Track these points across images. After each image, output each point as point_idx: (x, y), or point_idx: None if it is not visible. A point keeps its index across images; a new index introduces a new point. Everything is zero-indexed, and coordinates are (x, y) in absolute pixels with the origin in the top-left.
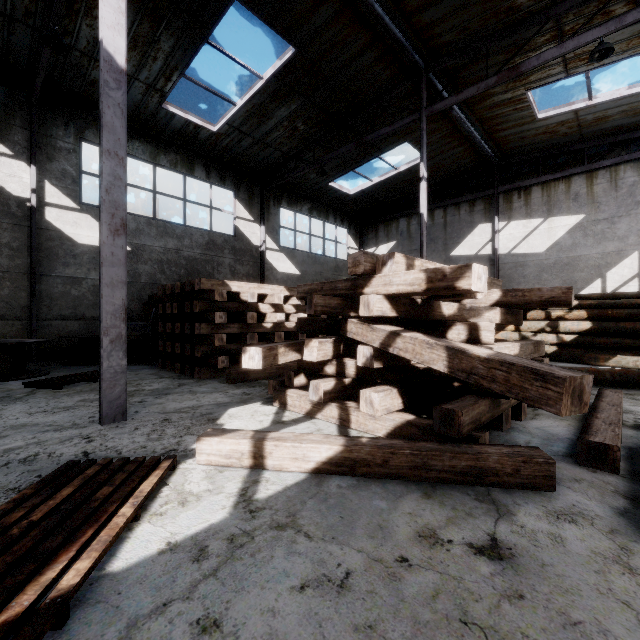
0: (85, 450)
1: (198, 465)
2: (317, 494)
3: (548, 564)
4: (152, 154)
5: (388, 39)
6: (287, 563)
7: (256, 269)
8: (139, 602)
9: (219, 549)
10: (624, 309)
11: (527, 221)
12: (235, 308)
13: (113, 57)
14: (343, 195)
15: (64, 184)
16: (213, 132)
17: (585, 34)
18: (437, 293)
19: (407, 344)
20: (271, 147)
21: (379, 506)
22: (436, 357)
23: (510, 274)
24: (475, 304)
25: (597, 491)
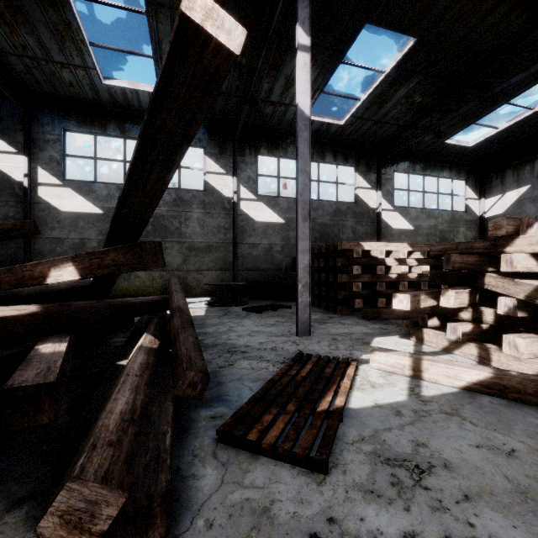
0: (298, 349)
1: (371, 368)
2: (472, 402)
3: None
4: None
5: None
6: (461, 432)
7: (373, 228)
8: (374, 424)
9: (409, 414)
10: None
11: None
12: (366, 262)
13: (303, 111)
14: (460, 149)
15: (249, 185)
16: (340, 125)
17: None
18: None
19: None
20: (388, 124)
21: (534, 422)
22: None
23: None
24: None
25: None
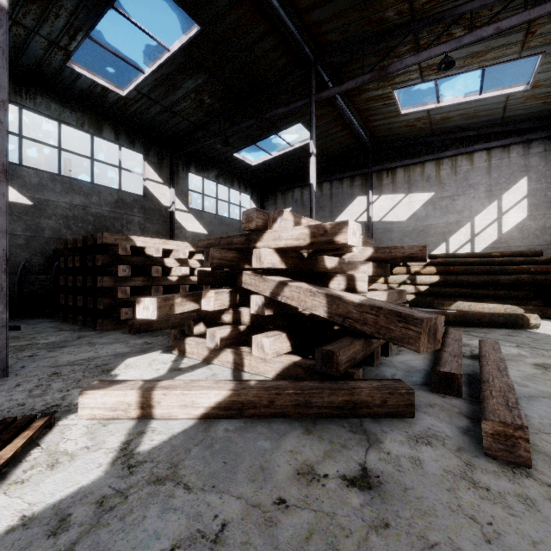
0: None
1: (80, 420)
2: (203, 440)
3: (409, 488)
4: (57, 111)
5: (283, 30)
6: (160, 522)
7: (165, 228)
8: None
9: (84, 516)
10: (461, 266)
11: (393, 196)
12: (140, 262)
13: None
14: (246, 165)
15: None
16: (121, 96)
17: (435, 48)
18: (319, 247)
19: (293, 293)
20: (179, 116)
21: (263, 447)
22: (317, 304)
23: (381, 238)
24: (353, 259)
25: (446, 414)
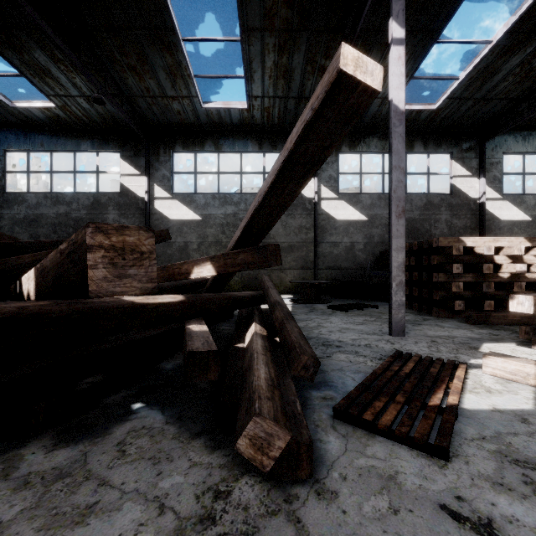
0: (394, 348)
1: (484, 374)
2: None
3: None
4: (381, 146)
5: None
6: None
7: (474, 221)
8: (495, 426)
9: None
10: None
11: None
12: (469, 260)
13: (397, 106)
14: None
15: (330, 184)
16: (432, 110)
17: None
18: None
19: None
20: (495, 99)
21: None
22: None
23: None
24: None
25: None
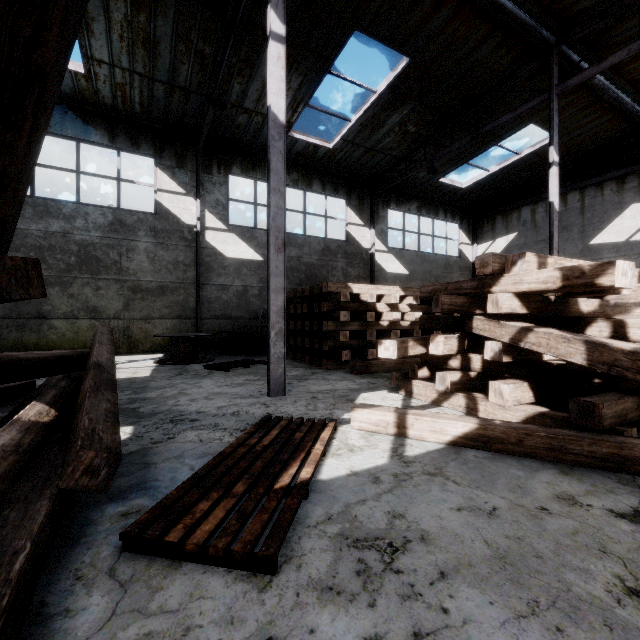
0: (267, 412)
1: (352, 429)
2: (457, 459)
3: None
4: None
5: (510, 23)
6: (443, 495)
7: (366, 271)
8: (346, 496)
9: (388, 479)
10: None
11: None
12: (355, 308)
13: (277, 116)
14: (454, 189)
15: (217, 211)
16: (329, 149)
17: None
18: (574, 290)
19: (540, 339)
20: (381, 153)
21: (516, 473)
22: (573, 351)
23: None
24: (622, 300)
25: None
